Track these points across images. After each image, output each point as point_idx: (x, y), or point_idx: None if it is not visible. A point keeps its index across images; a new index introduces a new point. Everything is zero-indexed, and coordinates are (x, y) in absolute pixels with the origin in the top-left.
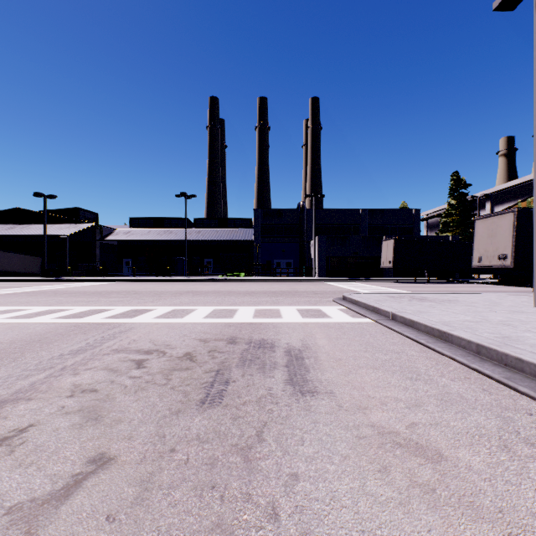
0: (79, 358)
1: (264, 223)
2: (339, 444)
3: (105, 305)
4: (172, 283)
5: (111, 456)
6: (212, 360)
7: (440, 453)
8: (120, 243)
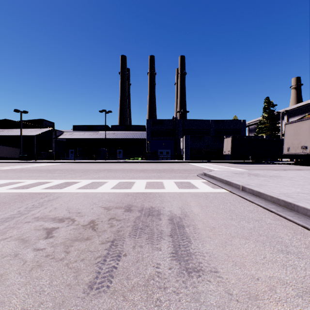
0: (3, 227)
1: (152, 128)
2: None
3: (48, 178)
4: (96, 164)
5: None
6: (110, 229)
7: None
8: (67, 140)
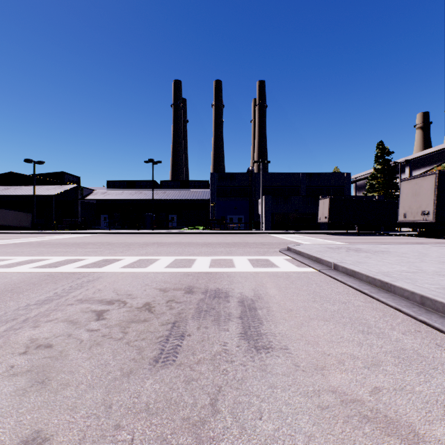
0: (44, 309)
1: (219, 184)
2: (301, 417)
3: (79, 255)
4: (141, 235)
5: (47, 436)
6: (169, 311)
7: (414, 431)
8: (98, 201)
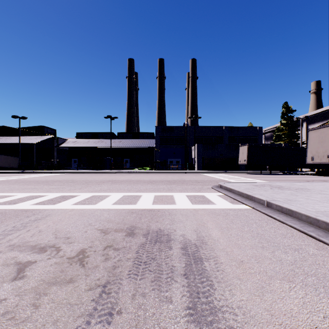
0: None
1: (162, 135)
2: None
3: (43, 191)
4: (101, 174)
5: None
6: (103, 263)
7: None
8: (70, 148)
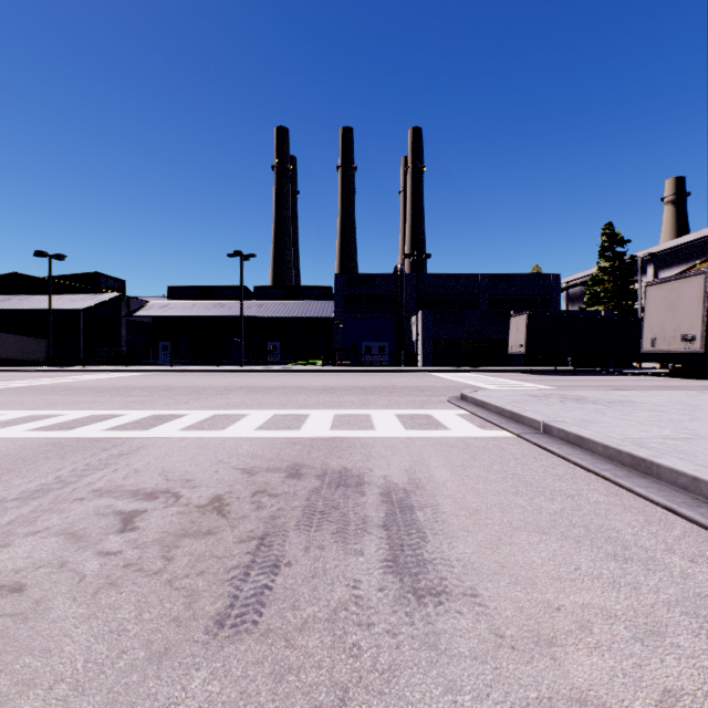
0: (29, 509)
1: (348, 293)
2: None
3: (115, 408)
4: (221, 375)
5: None
6: (255, 513)
7: None
8: (154, 320)
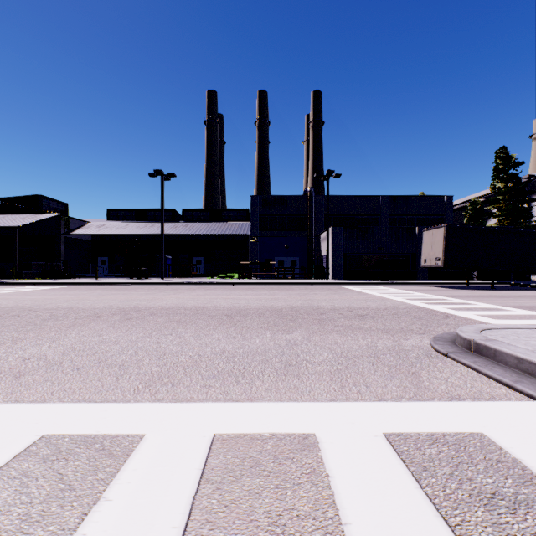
0: None
1: (263, 213)
2: None
3: None
4: (132, 289)
5: None
6: None
7: None
8: (94, 238)
